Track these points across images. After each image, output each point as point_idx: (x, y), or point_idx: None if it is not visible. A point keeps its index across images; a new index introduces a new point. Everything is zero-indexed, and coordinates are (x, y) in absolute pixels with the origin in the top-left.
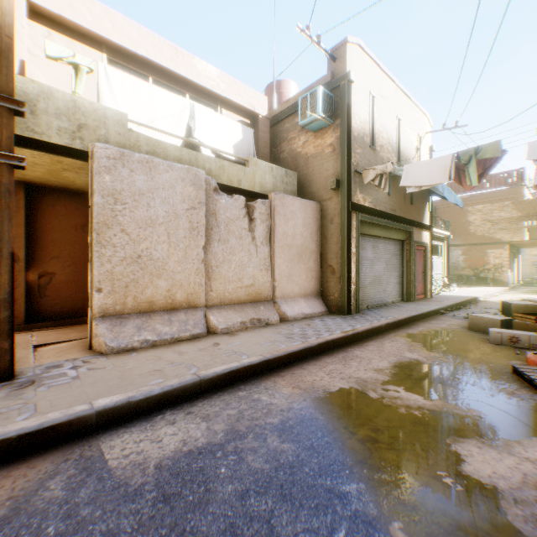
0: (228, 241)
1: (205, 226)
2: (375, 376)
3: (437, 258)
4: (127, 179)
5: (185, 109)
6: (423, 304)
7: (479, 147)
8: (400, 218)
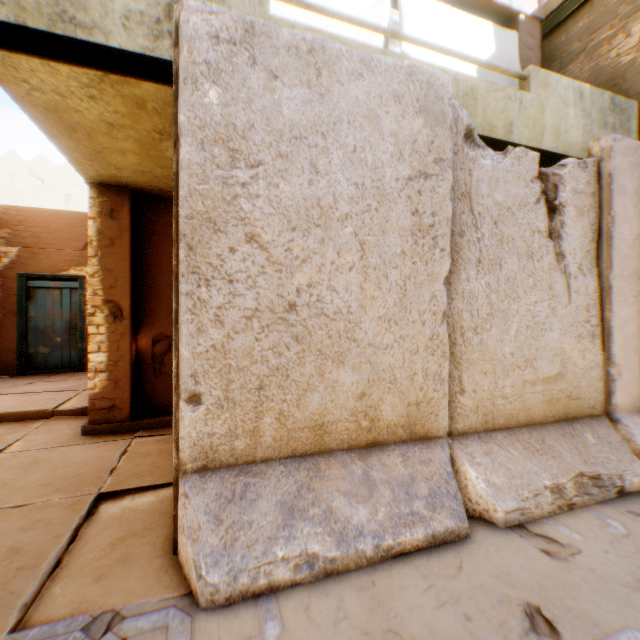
0: (499, 263)
1: (449, 222)
2: None
3: None
4: (260, 100)
5: (383, 1)
6: None
7: None
8: None
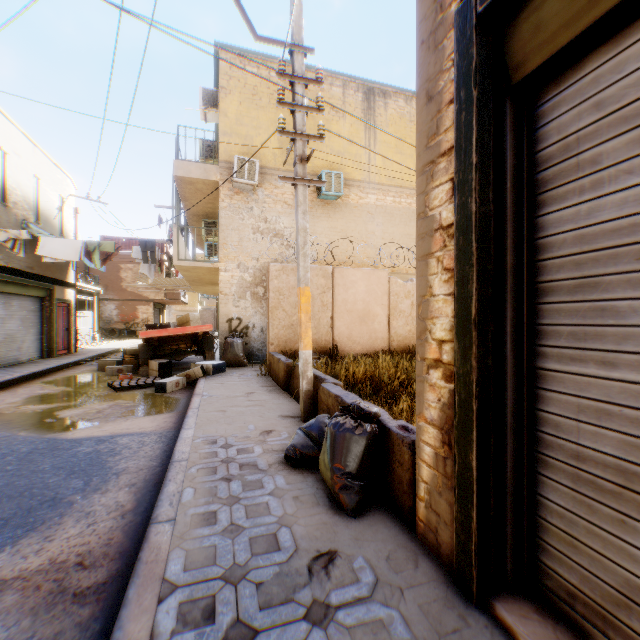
0: None
1: None
2: (11, 405)
3: (88, 312)
4: None
5: None
6: (66, 358)
7: (103, 242)
8: (41, 276)
